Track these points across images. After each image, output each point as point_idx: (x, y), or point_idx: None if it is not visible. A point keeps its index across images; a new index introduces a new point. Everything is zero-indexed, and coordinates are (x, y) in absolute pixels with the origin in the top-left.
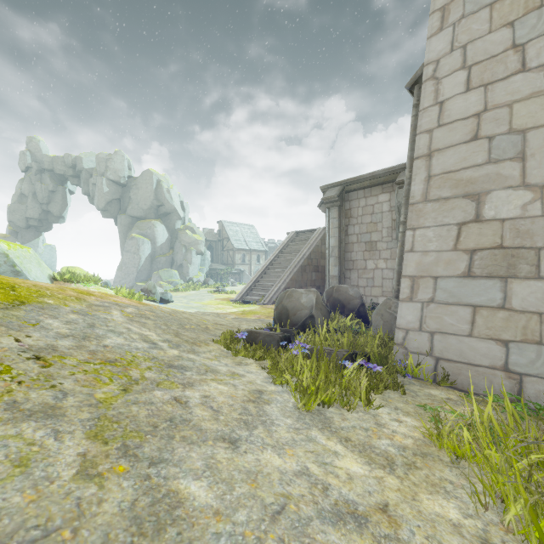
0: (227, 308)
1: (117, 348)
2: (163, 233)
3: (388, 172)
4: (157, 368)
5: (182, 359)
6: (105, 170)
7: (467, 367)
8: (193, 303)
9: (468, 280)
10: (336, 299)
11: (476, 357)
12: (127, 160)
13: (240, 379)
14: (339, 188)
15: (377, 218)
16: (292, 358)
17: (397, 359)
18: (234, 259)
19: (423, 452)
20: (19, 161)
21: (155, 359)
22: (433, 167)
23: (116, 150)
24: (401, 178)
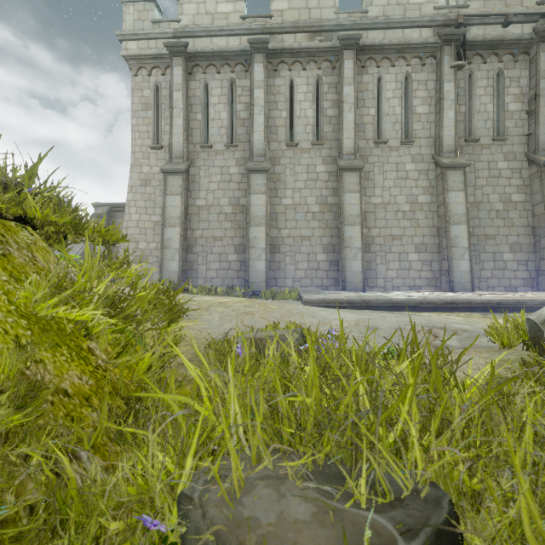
0: None
1: None
2: None
3: None
4: None
5: None
6: None
7: None
8: None
9: (135, 263)
10: None
11: None
12: None
13: None
14: (108, 208)
15: None
16: None
17: None
18: None
19: None
20: None
21: None
22: (128, 232)
23: None
24: None
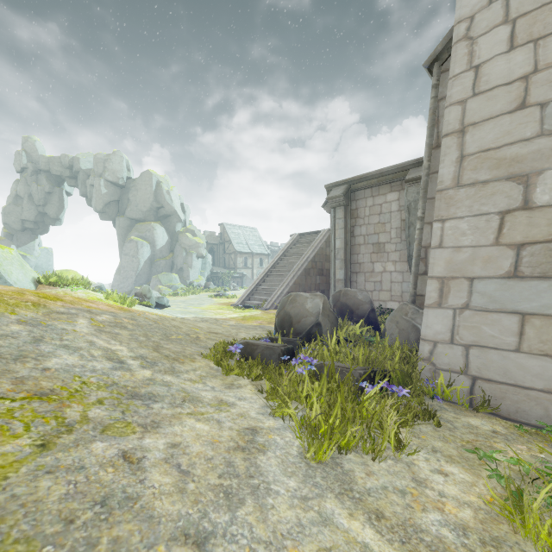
0: (227, 314)
1: (63, 372)
2: (163, 236)
3: (396, 169)
4: (112, 400)
5: (153, 384)
6: (103, 171)
7: (514, 390)
8: (191, 308)
9: (515, 281)
10: (343, 304)
11: (526, 377)
12: (126, 160)
13: (229, 411)
14: (345, 187)
15: (385, 219)
16: (297, 378)
17: (422, 377)
18: (236, 263)
19: (494, 537)
20: (15, 162)
21: (113, 387)
22: (467, 144)
23: (115, 151)
24: (411, 176)
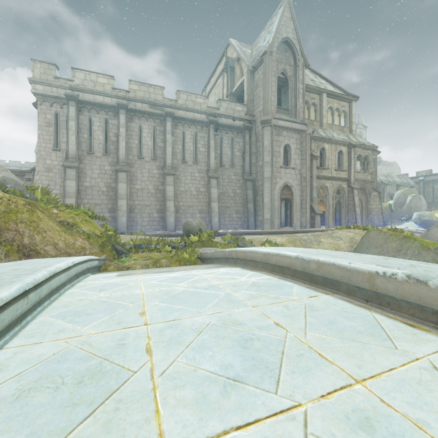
0: None
1: None
2: None
3: (20, 171)
4: None
5: None
6: None
7: None
8: None
9: None
10: None
11: None
12: None
13: None
14: None
15: None
16: None
17: None
18: None
19: None
20: None
21: None
22: None
23: None
24: (27, 177)
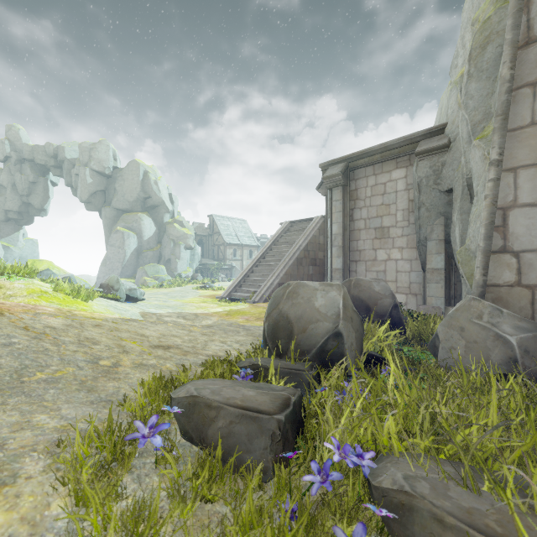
0: (210, 308)
1: None
2: (150, 226)
3: (404, 142)
4: None
5: None
6: (89, 160)
7: None
8: (172, 301)
9: None
10: (355, 298)
11: None
12: (113, 150)
13: None
14: (343, 164)
15: (390, 199)
16: None
17: None
18: (225, 254)
19: None
20: None
21: None
22: None
23: (101, 140)
24: (423, 147)
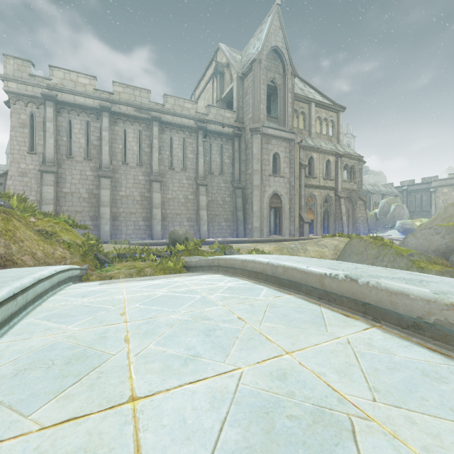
0: None
1: None
2: None
3: None
4: None
5: None
6: None
7: None
8: None
9: None
10: None
11: None
12: None
13: None
14: None
15: None
16: None
17: None
18: None
19: None
20: None
21: None
22: None
23: None
24: None
